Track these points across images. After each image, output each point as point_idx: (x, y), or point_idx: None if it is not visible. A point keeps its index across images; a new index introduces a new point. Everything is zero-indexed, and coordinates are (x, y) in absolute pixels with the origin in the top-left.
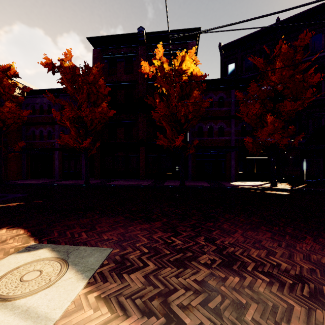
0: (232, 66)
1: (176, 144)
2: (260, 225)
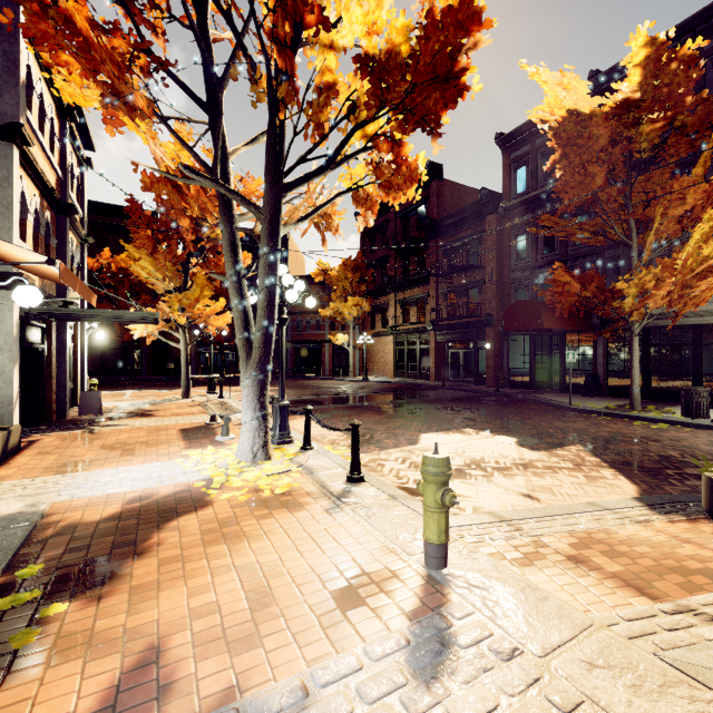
0: (198, 254)
1: (125, 340)
2: (169, 386)
